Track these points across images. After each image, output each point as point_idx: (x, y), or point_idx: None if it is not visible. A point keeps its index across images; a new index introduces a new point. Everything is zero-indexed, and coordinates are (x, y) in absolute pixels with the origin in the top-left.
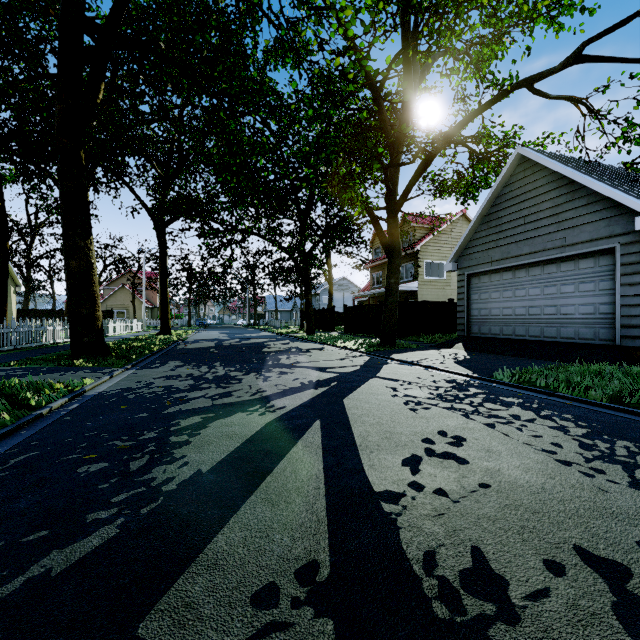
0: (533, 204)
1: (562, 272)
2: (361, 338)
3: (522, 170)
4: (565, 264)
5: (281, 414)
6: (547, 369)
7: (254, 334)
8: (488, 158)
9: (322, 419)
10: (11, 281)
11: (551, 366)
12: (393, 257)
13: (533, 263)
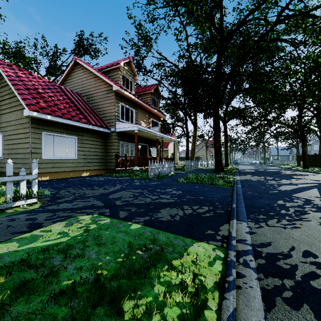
0: None
1: None
2: None
3: None
4: None
5: (302, 186)
6: None
7: (268, 167)
8: None
9: (317, 188)
10: (177, 148)
11: None
12: None
13: None
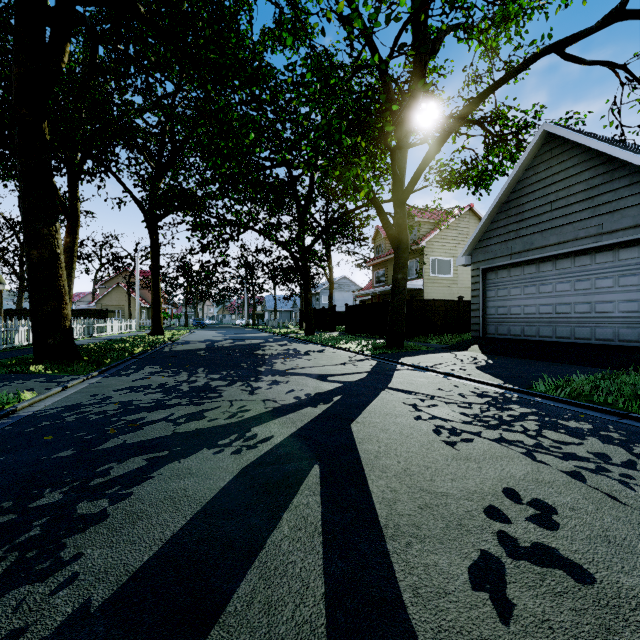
0: (562, 187)
1: (598, 264)
2: (364, 339)
3: (548, 150)
4: (601, 255)
5: (263, 452)
6: (598, 379)
7: (251, 334)
8: (505, 141)
9: (322, 462)
10: None
11: (603, 375)
12: (400, 250)
13: (561, 255)
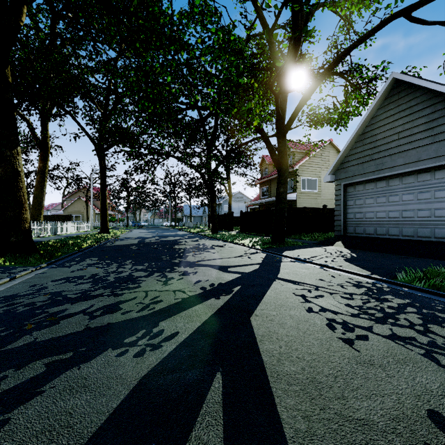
0: (407, 121)
1: (436, 179)
2: (254, 236)
3: (396, 93)
4: (440, 172)
5: (166, 354)
6: None
7: (172, 233)
8: (360, 89)
9: (225, 369)
10: None
11: None
12: (282, 170)
13: (406, 172)
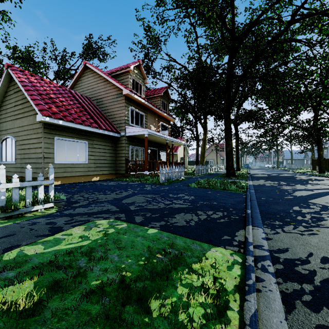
0: None
1: None
2: None
3: None
4: None
5: (318, 192)
6: None
7: (282, 172)
8: None
9: None
10: (186, 152)
11: None
12: None
13: None
